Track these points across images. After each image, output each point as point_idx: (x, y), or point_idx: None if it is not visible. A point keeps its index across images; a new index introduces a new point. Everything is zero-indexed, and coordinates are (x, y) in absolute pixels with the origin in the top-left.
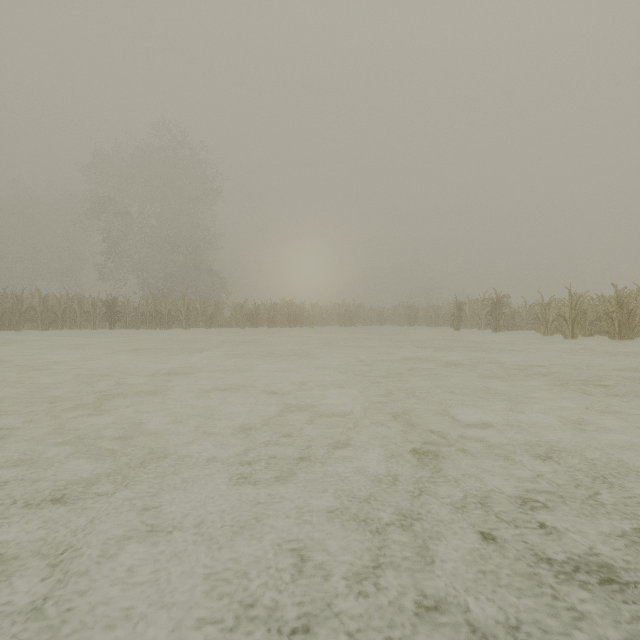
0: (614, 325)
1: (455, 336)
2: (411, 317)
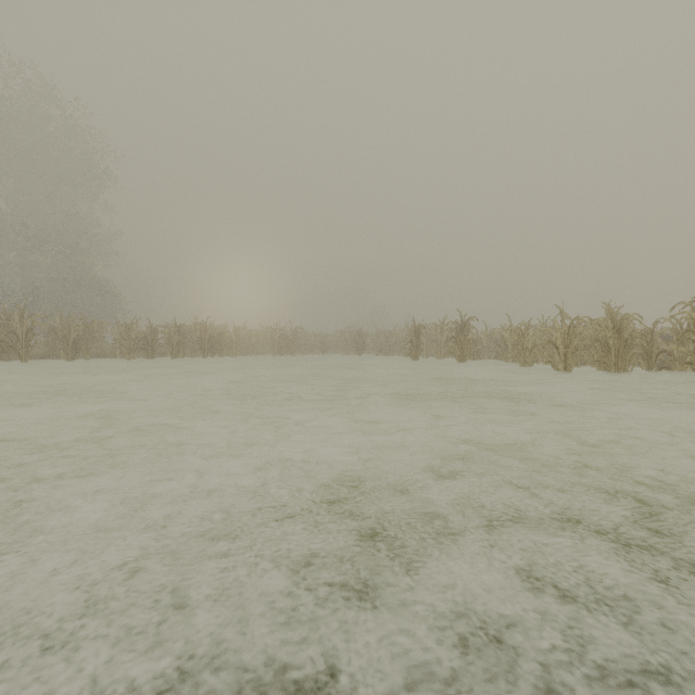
0: (611, 354)
1: (413, 367)
2: (359, 344)
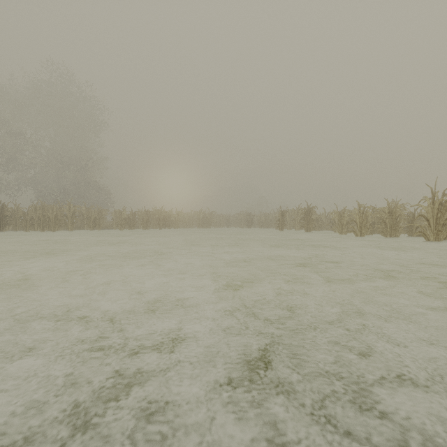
0: (387, 227)
1: (280, 235)
2: (249, 221)
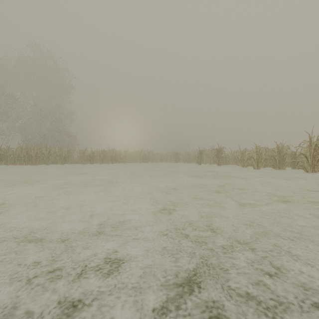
0: (276, 162)
1: (199, 168)
2: (176, 158)
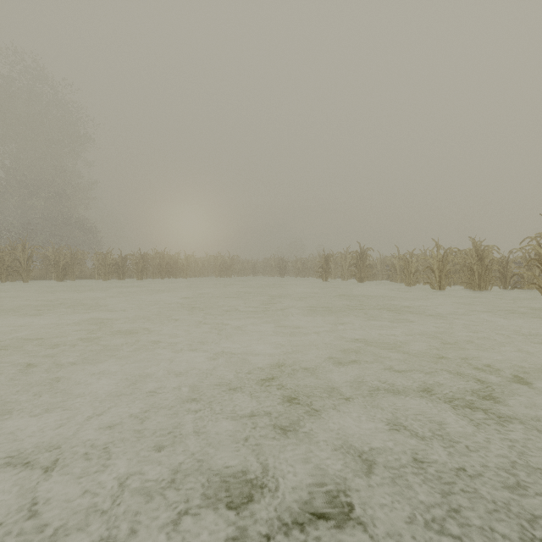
0: (475, 276)
1: (323, 286)
2: (281, 268)
